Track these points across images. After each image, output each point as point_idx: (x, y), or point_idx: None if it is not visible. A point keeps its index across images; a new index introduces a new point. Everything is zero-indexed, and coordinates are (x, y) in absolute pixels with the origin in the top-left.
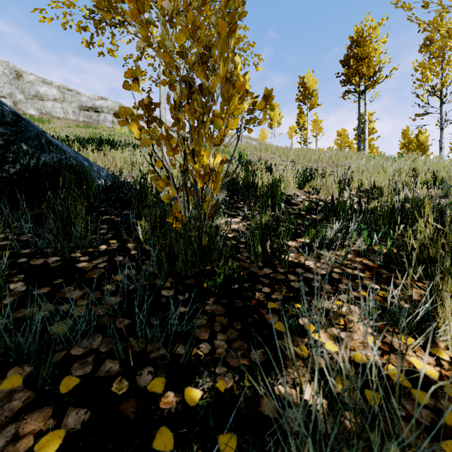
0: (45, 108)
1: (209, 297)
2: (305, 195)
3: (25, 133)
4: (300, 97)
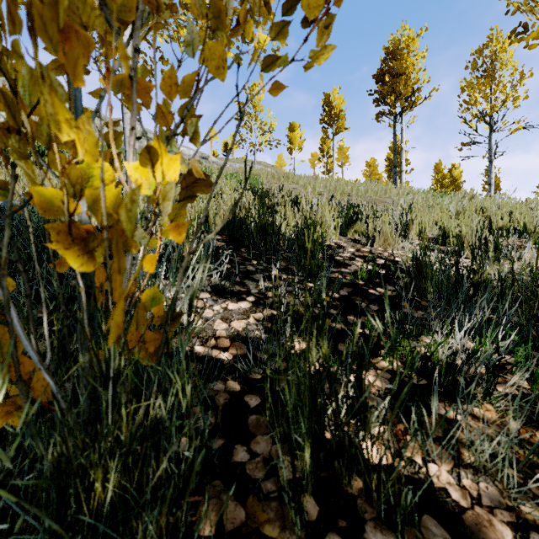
0: None
1: None
2: (353, 246)
3: None
4: (325, 117)
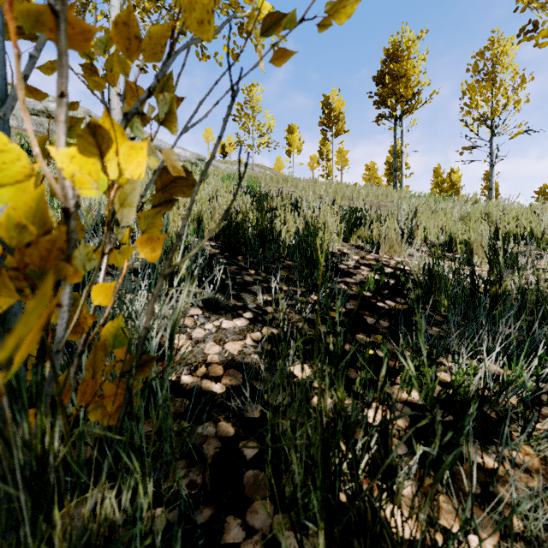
0: None
1: None
2: (357, 253)
3: None
4: (324, 119)
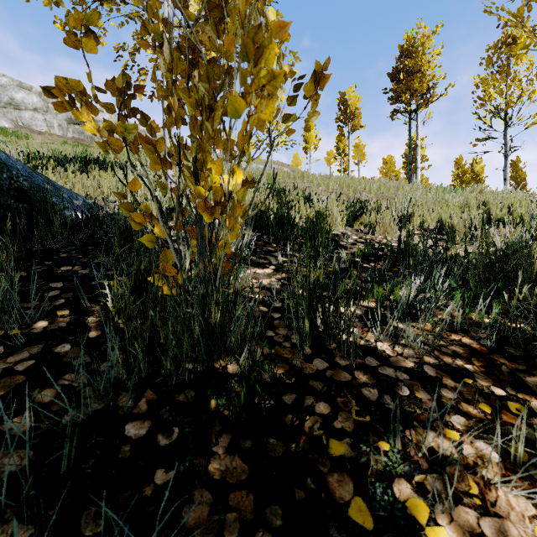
0: (22, 119)
1: (218, 435)
2: (357, 234)
3: None
4: (340, 116)
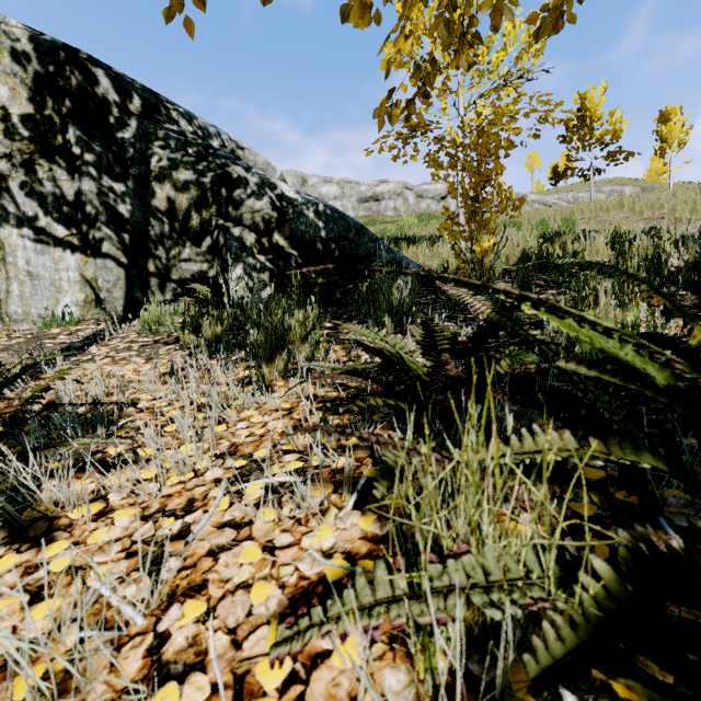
0: None
1: None
2: (613, 260)
3: (379, 245)
4: None
